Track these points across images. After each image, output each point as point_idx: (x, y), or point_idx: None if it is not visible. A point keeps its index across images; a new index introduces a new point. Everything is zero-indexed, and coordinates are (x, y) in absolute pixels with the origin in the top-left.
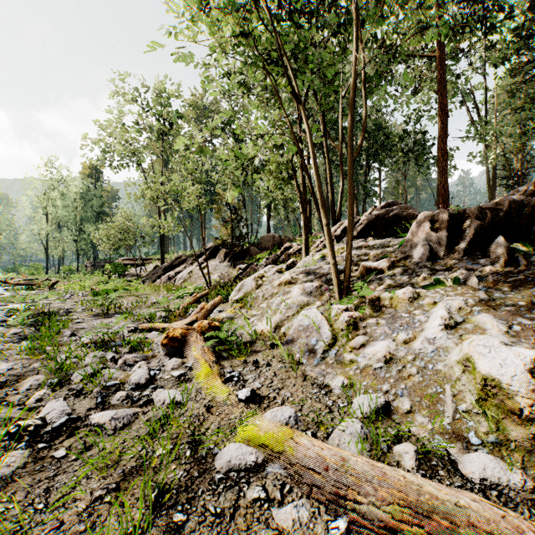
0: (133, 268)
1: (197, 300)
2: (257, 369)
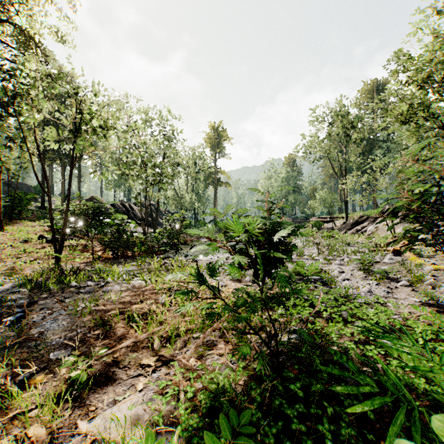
0: (325, 224)
1: (390, 243)
2: (435, 261)
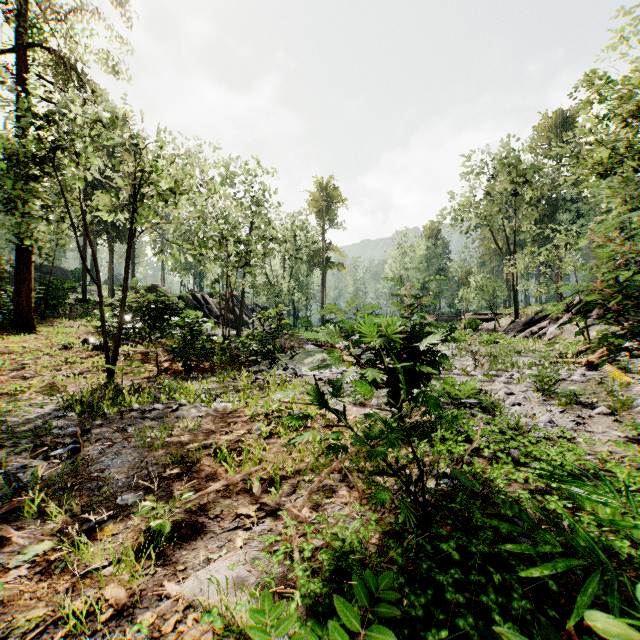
0: (484, 323)
1: (582, 351)
2: None
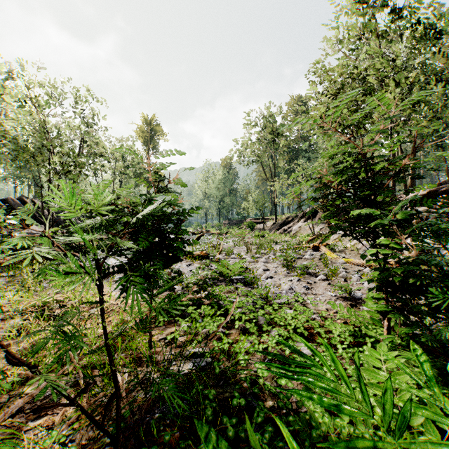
0: (258, 225)
1: (311, 240)
2: (345, 254)
